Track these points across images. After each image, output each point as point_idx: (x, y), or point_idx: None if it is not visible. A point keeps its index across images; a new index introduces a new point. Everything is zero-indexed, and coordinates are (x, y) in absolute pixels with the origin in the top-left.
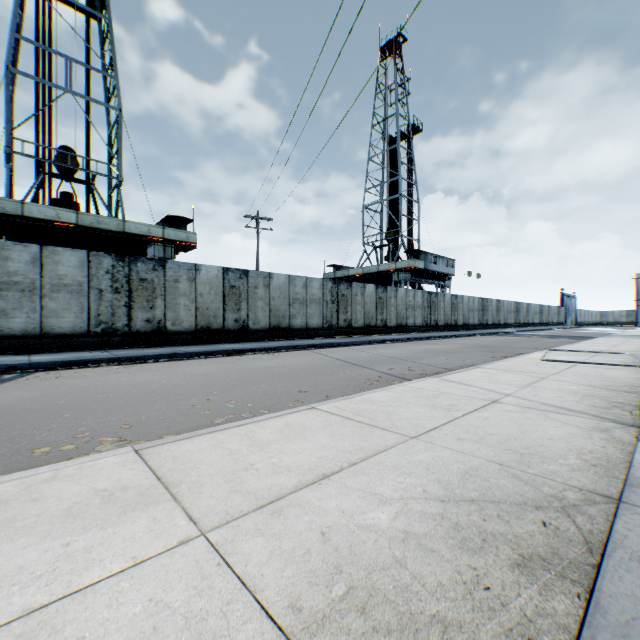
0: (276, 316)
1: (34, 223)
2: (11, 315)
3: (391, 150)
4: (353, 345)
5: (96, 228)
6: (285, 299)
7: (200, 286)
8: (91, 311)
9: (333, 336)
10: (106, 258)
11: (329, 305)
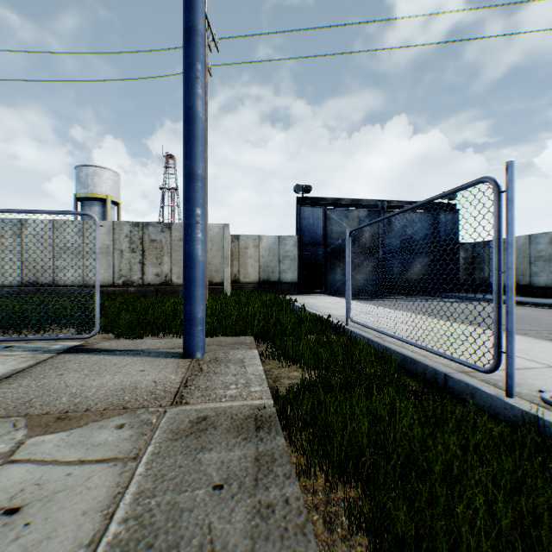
0: None
1: None
2: (537, 275)
3: None
4: None
5: None
6: None
7: None
8: None
9: None
10: None
11: None
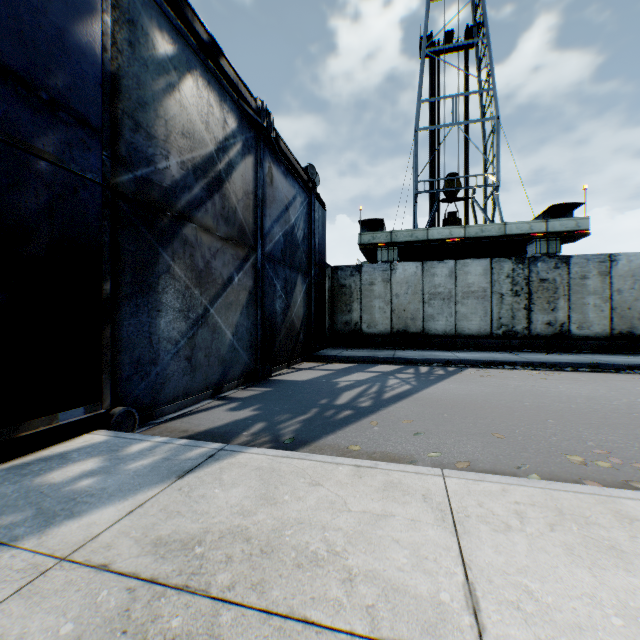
0: None
1: (434, 244)
2: (435, 319)
3: None
4: None
5: (479, 237)
6: None
7: (615, 280)
8: (492, 314)
9: None
10: (505, 263)
11: None
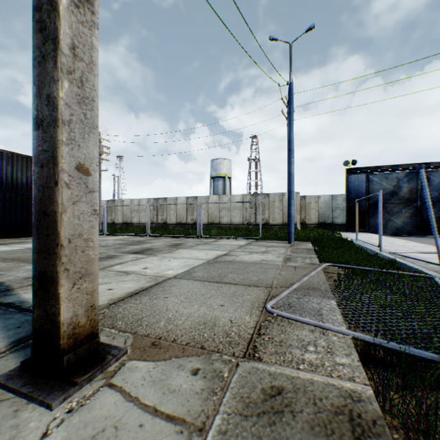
0: None
1: None
2: None
3: None
4: None
5: None
6: None
7: None
8: None
9: None
10: None
11: None
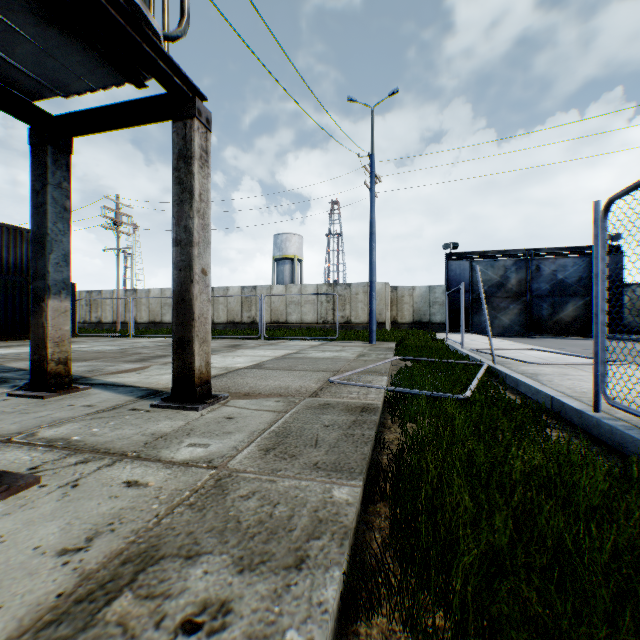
0: None
1: None
2: None
3: None
4: None
5: None
6: None
7: None
8: None
9: None
10: None
11: None
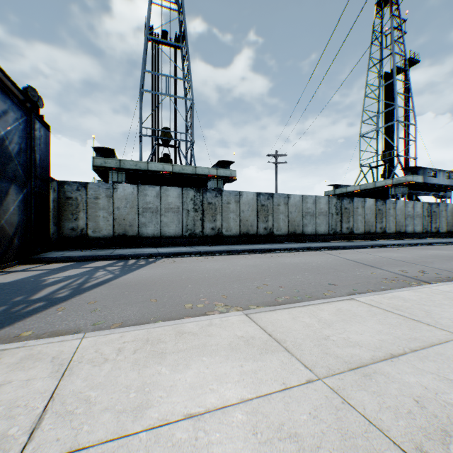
0: (293, 225)
1: (152, 173)
2: (147, 226)
3: (386, 85)
4: (356, 248)
5: (181, 173)
6: (299, 213)
7: (242, 206)
8: (183, 223)
9: (337, 240)
10: (190, 191)
11: (334, 216)
